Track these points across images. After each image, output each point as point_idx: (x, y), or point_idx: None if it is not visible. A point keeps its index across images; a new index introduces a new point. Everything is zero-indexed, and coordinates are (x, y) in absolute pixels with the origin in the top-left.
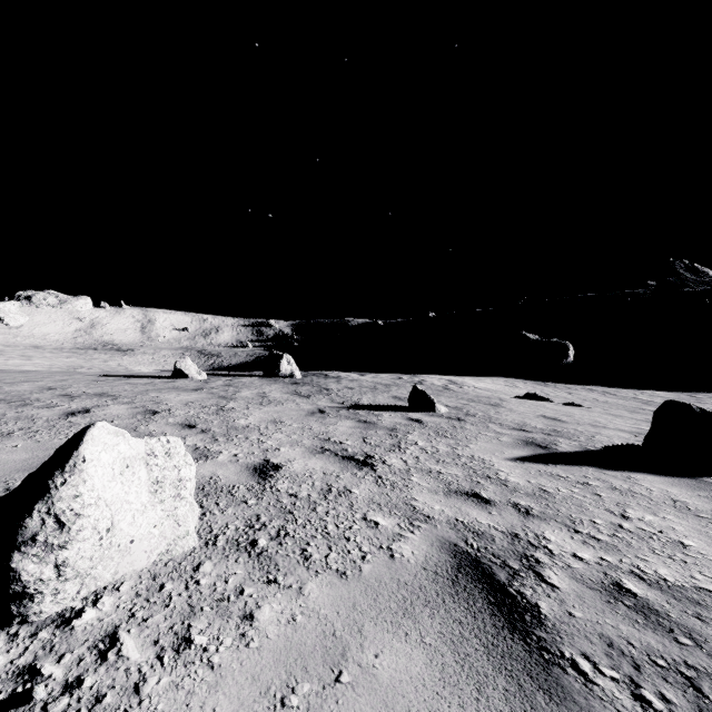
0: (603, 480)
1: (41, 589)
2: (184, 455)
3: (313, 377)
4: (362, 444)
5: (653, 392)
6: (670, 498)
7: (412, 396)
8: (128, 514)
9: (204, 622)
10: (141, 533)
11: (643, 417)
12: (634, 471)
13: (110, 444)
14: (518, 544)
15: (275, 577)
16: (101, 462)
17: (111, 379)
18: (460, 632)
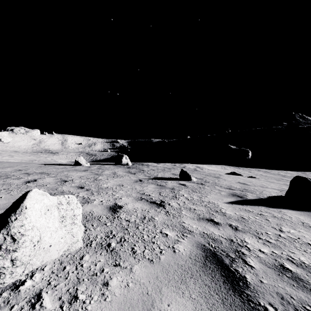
0: (269, 212)
1: (4, 271)
2: (76, 203)
3: (136, 165)
4: (159, 196)
5: (286, 171)
6: (300, 221)
7: (180, 173)
8: (48, 233)
9: (84, 287)
10: (55, 241)
11: (283, 183)
12: (282, 208)
13: (39, 199)
14: (233, 245)
15: (119, 263)
16: (35, 208)
17: (47, 166)
18: (208, 292)
